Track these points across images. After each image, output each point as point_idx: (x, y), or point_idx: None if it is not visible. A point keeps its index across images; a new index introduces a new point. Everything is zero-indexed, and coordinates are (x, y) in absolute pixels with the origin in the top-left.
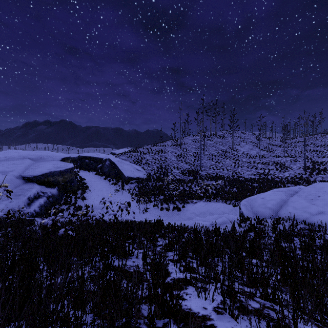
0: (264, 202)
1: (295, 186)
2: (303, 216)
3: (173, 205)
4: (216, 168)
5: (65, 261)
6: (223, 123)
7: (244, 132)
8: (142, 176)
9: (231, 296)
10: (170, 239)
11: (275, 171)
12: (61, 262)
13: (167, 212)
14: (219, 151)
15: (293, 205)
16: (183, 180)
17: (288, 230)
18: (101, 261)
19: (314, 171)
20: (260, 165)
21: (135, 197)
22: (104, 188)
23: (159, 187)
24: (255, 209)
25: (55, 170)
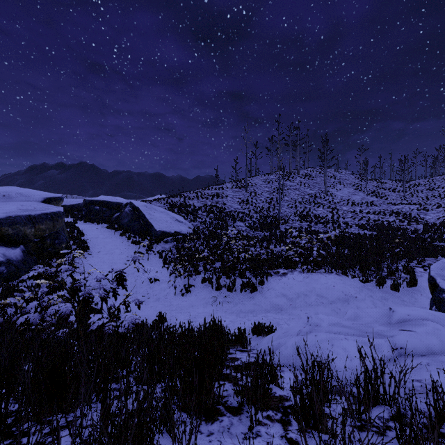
0: None
1: None
2: None
3: (242, 280)
4: (304, 220)
5: None
6: (307, 159)
7: (339, 171)
8: (185, 230)
9: None
10: None
11: (399, 224)
12: None
13: (229, 293)
14: (305, 197)
15: None
16: (254, 237)
17: None
18: None
19: None
20: (372, 216)
21: (169, 264)
22: (117, 249)
23: (214, 248)
24: None
25: (18, 215)
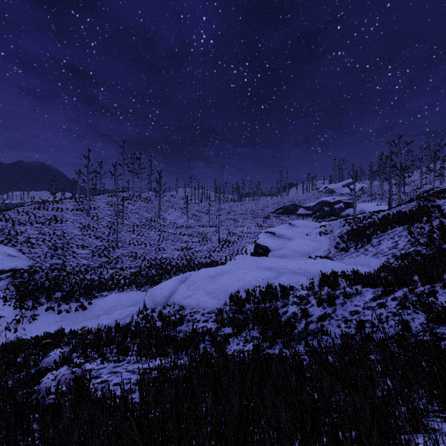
0: (162, 291)
1: (189, 273)
2: (180, 300)
3: (77, 304)
4: (137, 243)
5: (2, 376)
6: (151, 181)
7: (174, 196)
8: (20, 265)
9: (103, 357)
10: (74, 344)
11: (197, 244)
12: (0, 377)
13: (68, 314)
14: (143, 220)
15: (178, 292)
16: (92, 264)
17: (168, 313)
18: (24, 370)
19: (226, 244)
20: (185, 237)
21: (10, 301)
22: None
23: (54, 280)
24: (155, 299)
25: None
